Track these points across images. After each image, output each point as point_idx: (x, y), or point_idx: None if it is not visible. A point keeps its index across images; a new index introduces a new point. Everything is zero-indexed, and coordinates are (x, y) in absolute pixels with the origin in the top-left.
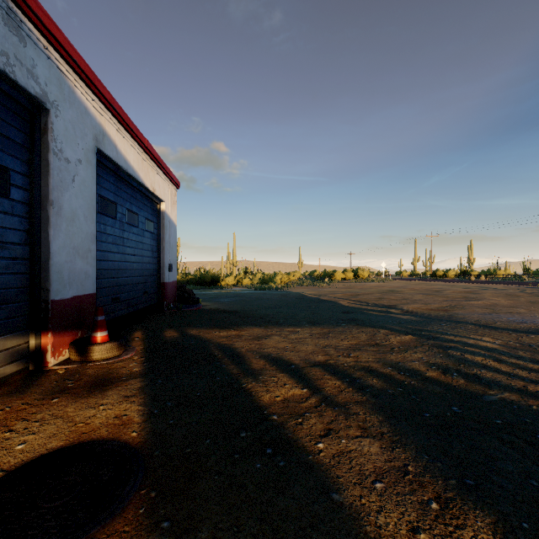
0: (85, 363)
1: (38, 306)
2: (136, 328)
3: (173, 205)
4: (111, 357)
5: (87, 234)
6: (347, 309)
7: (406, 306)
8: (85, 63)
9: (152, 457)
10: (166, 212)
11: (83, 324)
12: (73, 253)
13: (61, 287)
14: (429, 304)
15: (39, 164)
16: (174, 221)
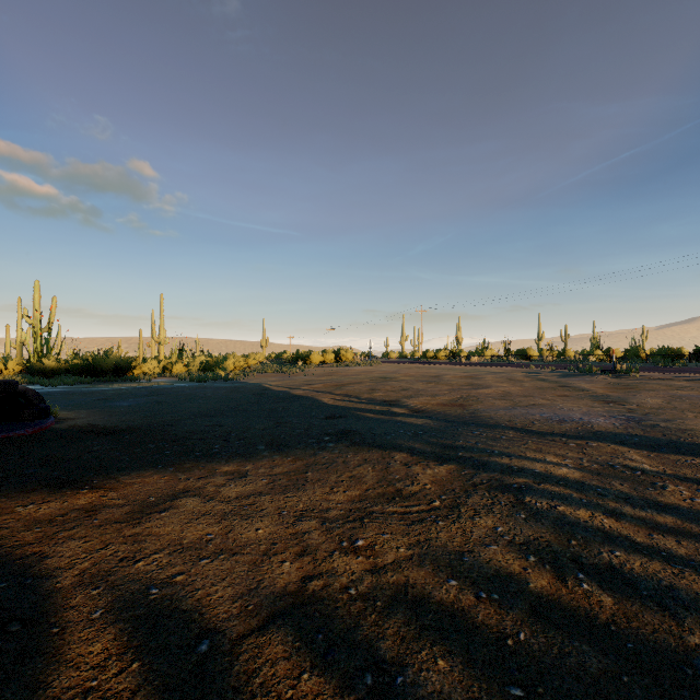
0: None
1: None
2: None
3: None
4: None
5: None
6: (332, 411)
7: (411, 402)
8: None
9: None
10: None
11: None
12: None
13: None
14: (437, 396)
15: None
16: None
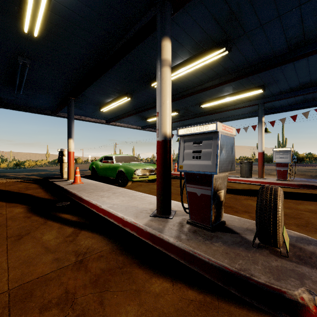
0: None
1: None
2: None
3: None
4: None
5: None
6: (46, 170)
7: None
8: None
9: None
10: None
11: None
12: None
13: None
14: None
15: None
16: None
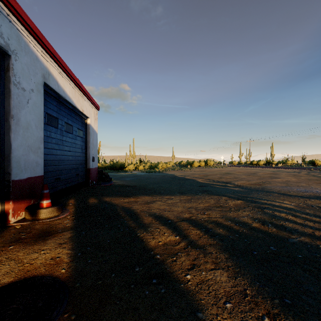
0: (35, 221)
1: (3, 184)
2: (71, 197)
3: (95, 121)
4: (52, 216)
5: (37, 137)
6: (201, 184)
7: (236, 182)
8: (36, 27)
9: (74, 288)
10: (90, 125)
11: (35, 195)
12: (28, 150)
13: (19, 171)
14: (249, 181)
15: (3, 91)
16: (96, 130)
